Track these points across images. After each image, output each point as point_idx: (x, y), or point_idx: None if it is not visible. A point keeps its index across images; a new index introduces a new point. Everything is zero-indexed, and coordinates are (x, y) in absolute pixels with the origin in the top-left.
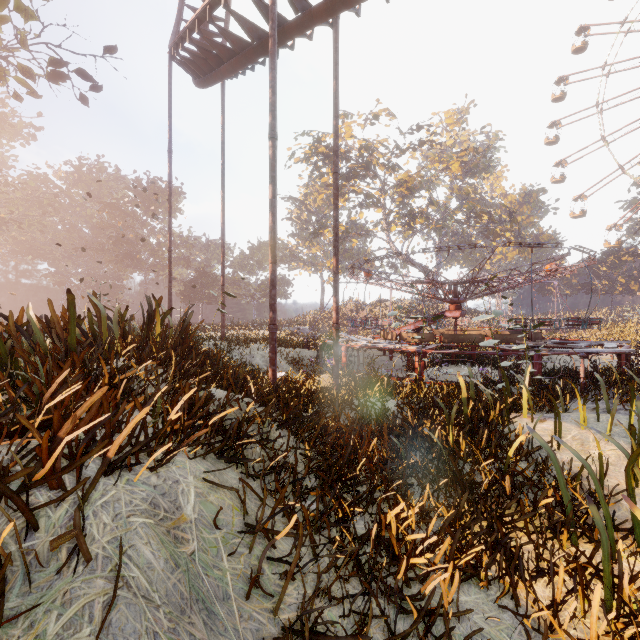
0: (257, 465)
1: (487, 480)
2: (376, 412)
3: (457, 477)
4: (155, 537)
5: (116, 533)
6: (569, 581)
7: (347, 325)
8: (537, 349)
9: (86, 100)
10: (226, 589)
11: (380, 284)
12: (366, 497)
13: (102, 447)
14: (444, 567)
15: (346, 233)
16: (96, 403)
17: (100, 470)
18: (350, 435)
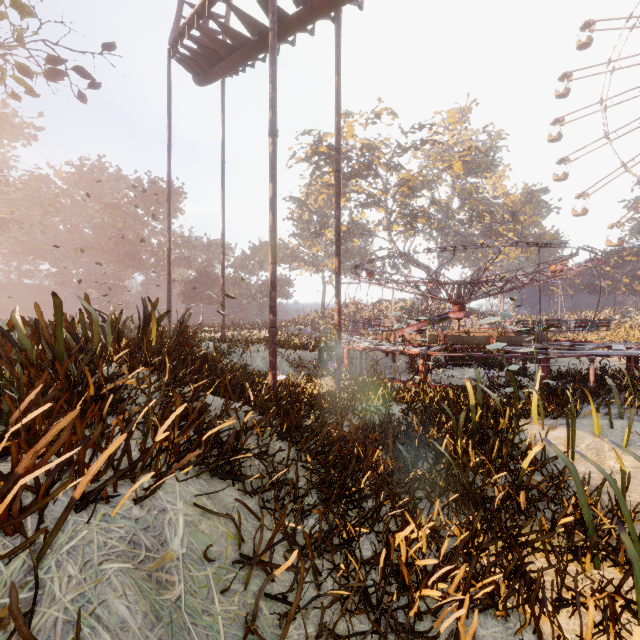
0: (255, 480)
1: (500, 495)
2: (380, 418)
3: (468, 491)
4: (132, 586)
5: (83, 587)
6: (594, 611)
7: (348, 325)
8: (544, 351)
9: (84, 98)
10: (217, 638)
11: (382, 285)
12: (372, 515)
13: (65, 487)
14: (460, 599)
15: (347, 233)
16: (64, 430)
17: (64, 513)
18: (353, 443)
